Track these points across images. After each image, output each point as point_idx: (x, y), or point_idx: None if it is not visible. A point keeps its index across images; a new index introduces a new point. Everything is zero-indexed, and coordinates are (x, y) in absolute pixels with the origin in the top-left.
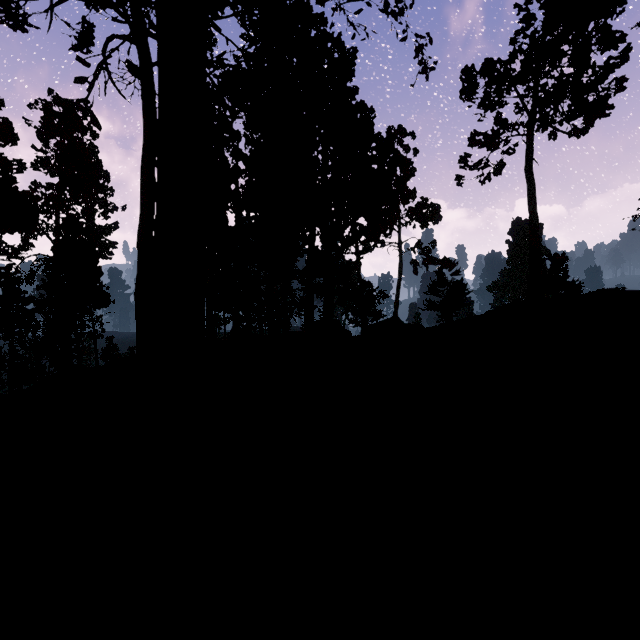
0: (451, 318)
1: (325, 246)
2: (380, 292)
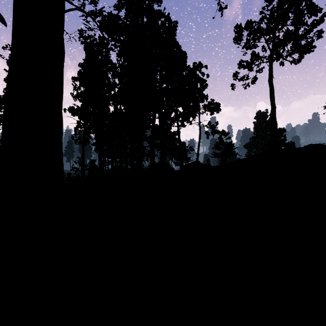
0: (226, 161)
1: (161, 123)
2: (190, 147)
